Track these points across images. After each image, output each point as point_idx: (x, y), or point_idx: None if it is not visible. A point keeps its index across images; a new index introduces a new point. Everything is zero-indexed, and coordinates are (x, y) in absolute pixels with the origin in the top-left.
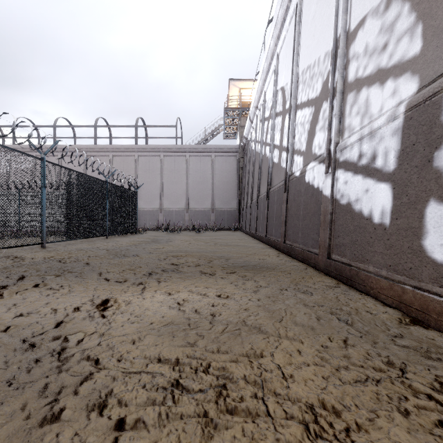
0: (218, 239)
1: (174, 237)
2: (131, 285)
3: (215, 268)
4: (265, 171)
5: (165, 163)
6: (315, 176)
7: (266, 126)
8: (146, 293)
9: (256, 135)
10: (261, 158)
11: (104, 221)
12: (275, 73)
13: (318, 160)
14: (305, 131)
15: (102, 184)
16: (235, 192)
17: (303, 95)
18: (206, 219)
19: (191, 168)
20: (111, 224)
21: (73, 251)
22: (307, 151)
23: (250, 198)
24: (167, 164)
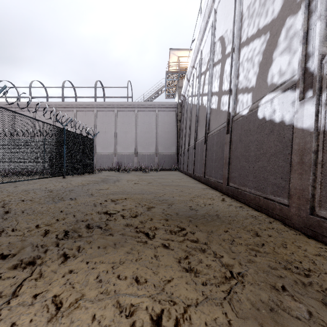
0: (160, 179)
1: (123, 176)
2: (14, 268)
3: (155, 222)
4: (202, 118)
5: (118, 116)
6: (275, 108)
7: (202, 79)
8: (10, 307)
9: (192, 90)
10: (198, 108)
11: (61, 163)
12: (213, 27)
13: (282, 88)
14: (255, 64)
15: (59, 130)
16: (174, 139)
17: (250, 29)
18: (151, 161)
19: (139, 121)
20: (68, 166)
21: (15, 193)
22: (259, 85)
23: (188, 143)
24: (120, 117)
